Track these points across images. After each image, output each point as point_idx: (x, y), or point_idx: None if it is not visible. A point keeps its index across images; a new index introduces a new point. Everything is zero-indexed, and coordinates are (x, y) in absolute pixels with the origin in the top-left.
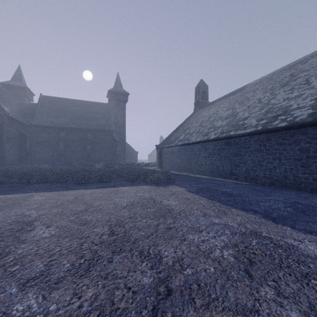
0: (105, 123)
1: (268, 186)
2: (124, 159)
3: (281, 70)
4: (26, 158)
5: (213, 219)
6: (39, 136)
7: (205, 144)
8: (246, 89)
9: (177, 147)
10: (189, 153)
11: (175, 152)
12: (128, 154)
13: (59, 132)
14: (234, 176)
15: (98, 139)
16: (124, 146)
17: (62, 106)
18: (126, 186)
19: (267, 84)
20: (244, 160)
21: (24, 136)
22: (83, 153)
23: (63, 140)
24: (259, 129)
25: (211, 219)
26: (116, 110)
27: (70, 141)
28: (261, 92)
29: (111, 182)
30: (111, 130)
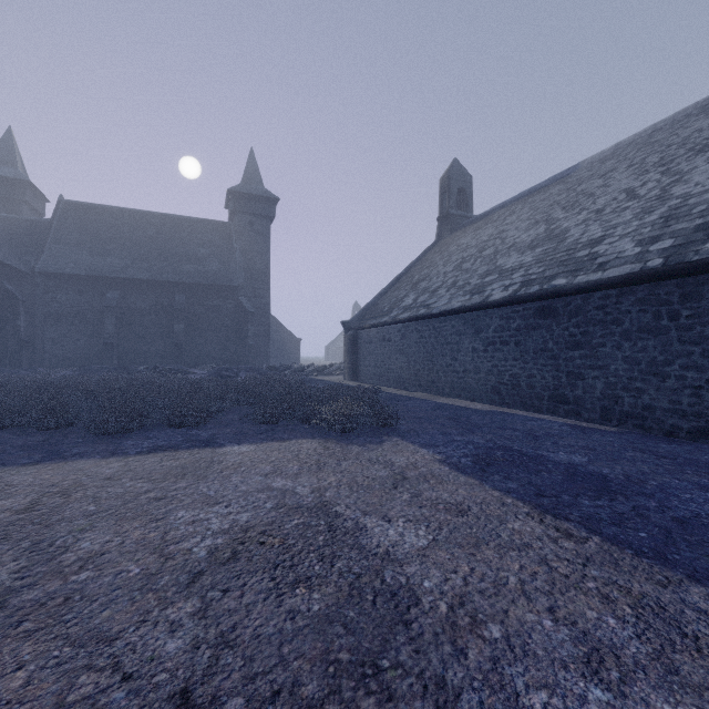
0: (221, 268)
1: (687, 440)
2: (266, 356)
3: (677, 118)
4: (17, 355)
5: (663, 708)
6: (55, 299)
7: (475, 317)
8: (577, 174)
9: (396, 327)
10: (431, 342)
11: (392, 339)
12: (278, 344)
13: (105, 290)
14: (565, 404)
15: (203, 308)
16: (267, 326)
17: (113, 227)
18: (245, 444)
19: (643, 155)
20: (600, 360)
21: (11, 299)
22: (166, 341)
23: (113, 309)
24: (655, 266)
25: (655, 708)
26: (246, 239)
27: (133, 313)
28: (630, 175)
29: (207, 426)
30: (235, 286)
